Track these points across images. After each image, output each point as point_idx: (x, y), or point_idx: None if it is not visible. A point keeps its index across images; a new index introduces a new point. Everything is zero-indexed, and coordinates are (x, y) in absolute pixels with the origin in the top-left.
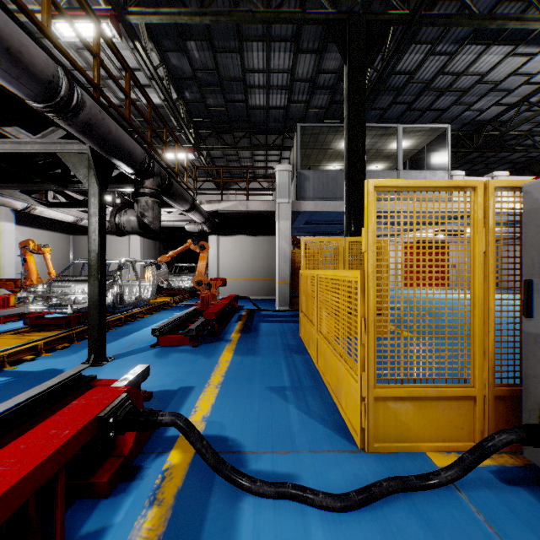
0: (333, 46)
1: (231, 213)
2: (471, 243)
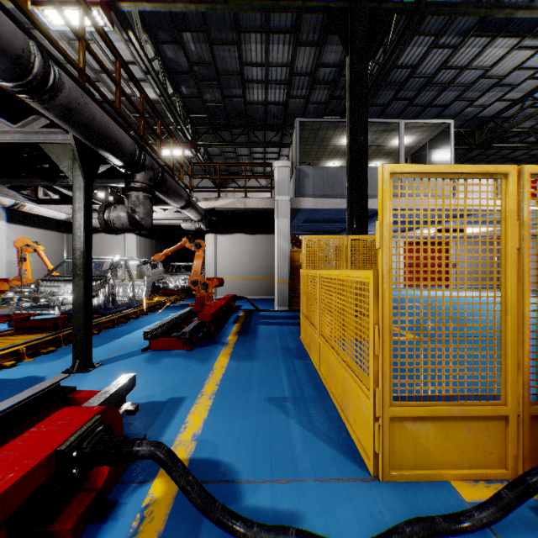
0: (334, 39)
1: (229, 211)
2: (501, 238)
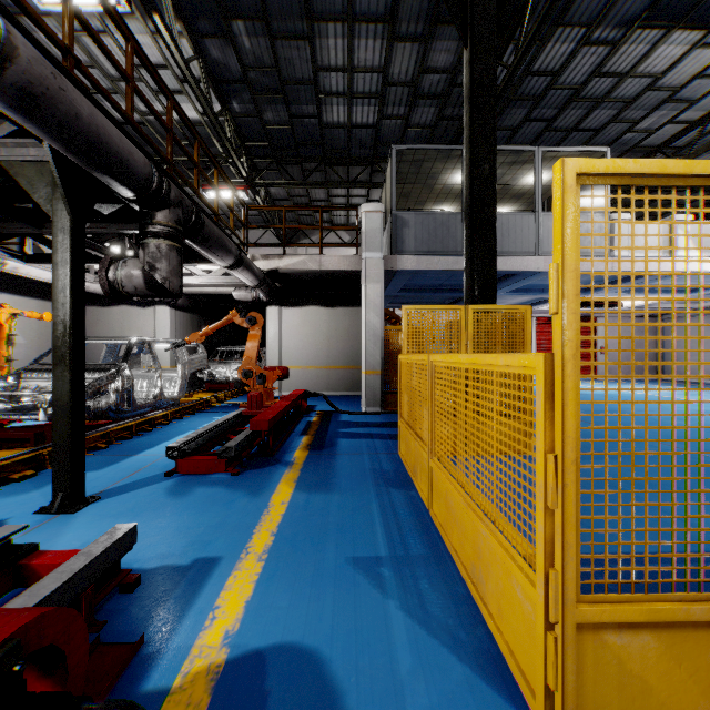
0: (445, 31)
1: (298, 274)
2: None
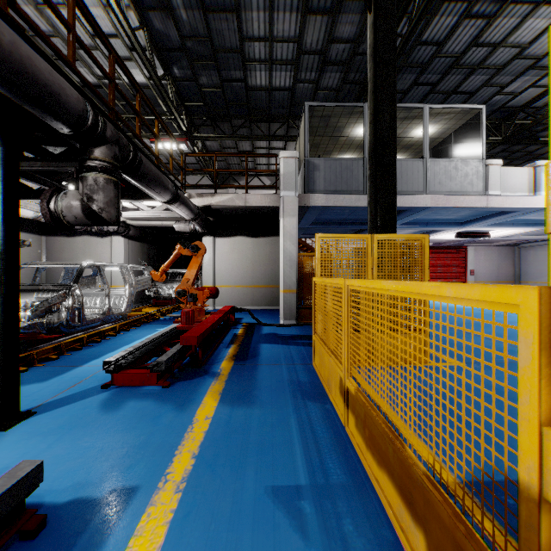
0: (349, 6)
1: (227, 210)
2: None
